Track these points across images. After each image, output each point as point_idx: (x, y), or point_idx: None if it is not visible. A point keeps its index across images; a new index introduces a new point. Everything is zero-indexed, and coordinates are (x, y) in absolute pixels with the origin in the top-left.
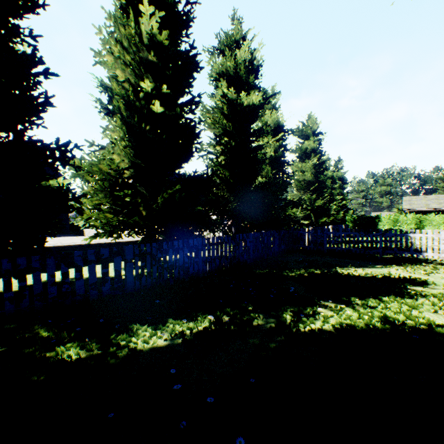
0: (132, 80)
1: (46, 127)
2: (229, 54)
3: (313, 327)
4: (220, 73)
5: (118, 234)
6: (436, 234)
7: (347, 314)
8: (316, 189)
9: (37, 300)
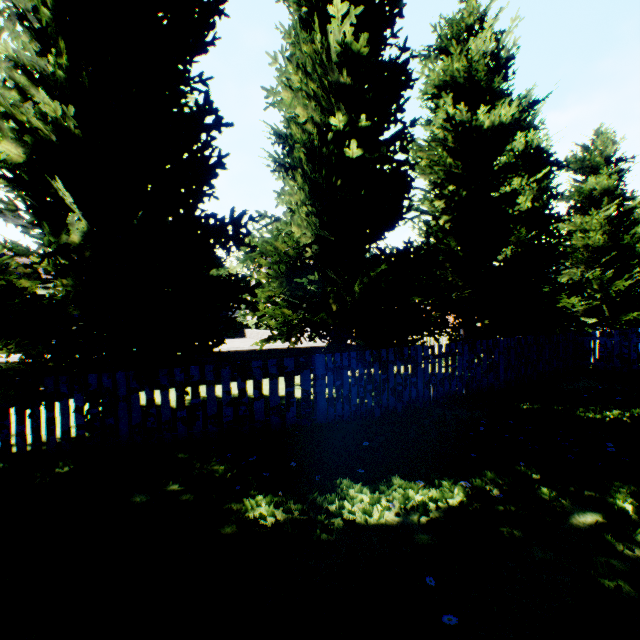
0: (317, 117)
1: (215, 198)
2: (457, 50)
3: None
4: (441, 85)
5: (297, 338)
6: None
7: None
8: (612, 261)
9: (211, 424)
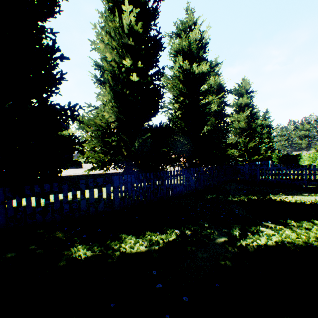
0: (117, 59)
1: (61, 95)
2: (184, 36)
3: (260, 243)
4: (178, 51)
5: (107, 168)
6: None
7: (286, 233)
8: (248, 134)
9: (56, 213)
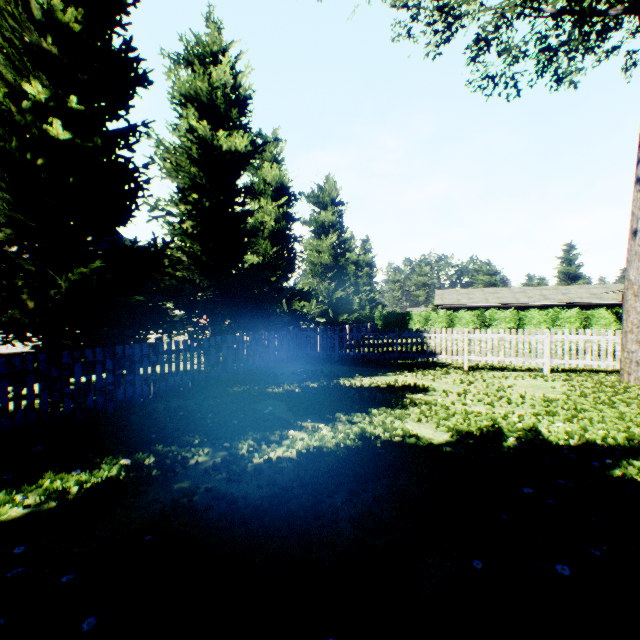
0: (9, 75)
1: None
2: (201, 70)
3: (269, 456)
4: (188, 96)
5: None
6: (449, 333)
7: (323, 434)
8: (336, 277)
9: None
